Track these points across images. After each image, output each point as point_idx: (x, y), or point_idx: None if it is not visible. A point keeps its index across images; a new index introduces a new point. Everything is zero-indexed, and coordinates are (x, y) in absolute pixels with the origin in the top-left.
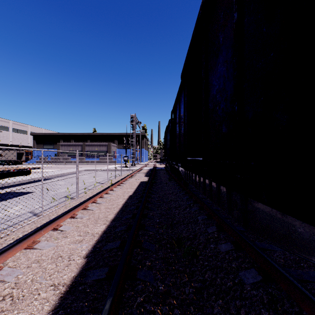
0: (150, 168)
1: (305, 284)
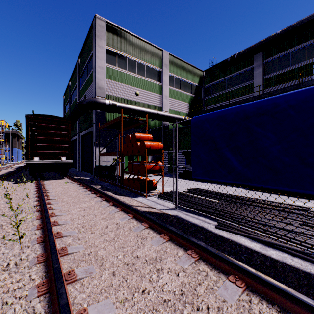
0: (22, 165)
1: (42, 176)
